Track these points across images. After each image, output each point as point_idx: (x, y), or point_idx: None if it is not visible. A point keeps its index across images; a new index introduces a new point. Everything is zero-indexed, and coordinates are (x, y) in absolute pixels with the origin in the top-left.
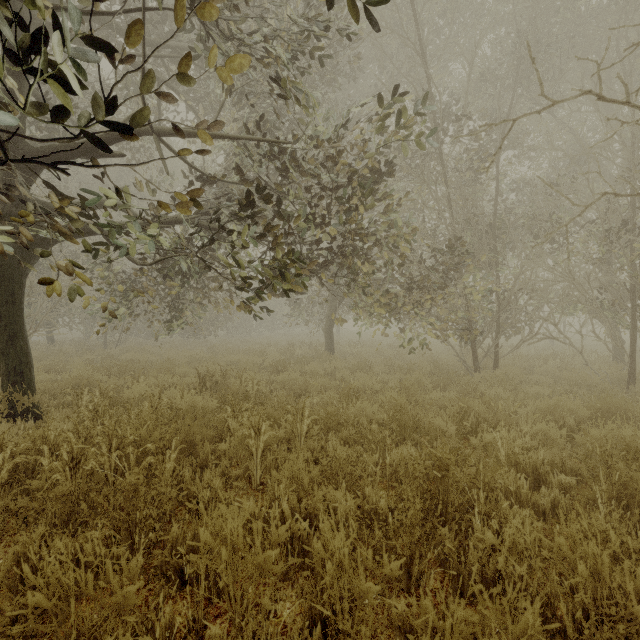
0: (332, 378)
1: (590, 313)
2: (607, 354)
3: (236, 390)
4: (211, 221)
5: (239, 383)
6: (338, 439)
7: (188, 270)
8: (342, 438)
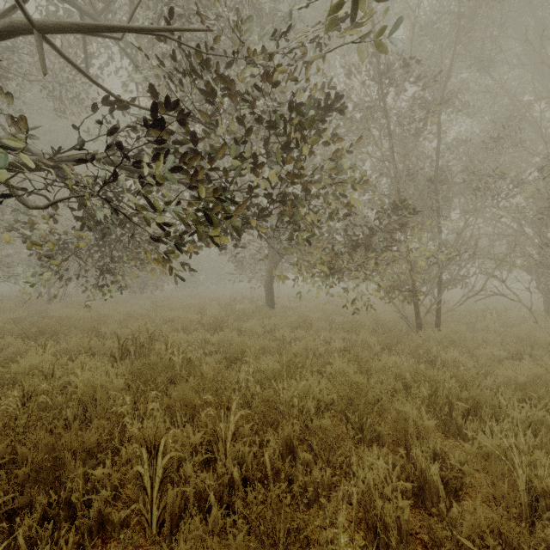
0: (272, 336)
1: (523, 269)
2: (537, 308)
3: (156, 360)
4: (110, 146)
5: (164, 349)
6: (277, 441)
7: (112, 221)
8: (283, 438)
